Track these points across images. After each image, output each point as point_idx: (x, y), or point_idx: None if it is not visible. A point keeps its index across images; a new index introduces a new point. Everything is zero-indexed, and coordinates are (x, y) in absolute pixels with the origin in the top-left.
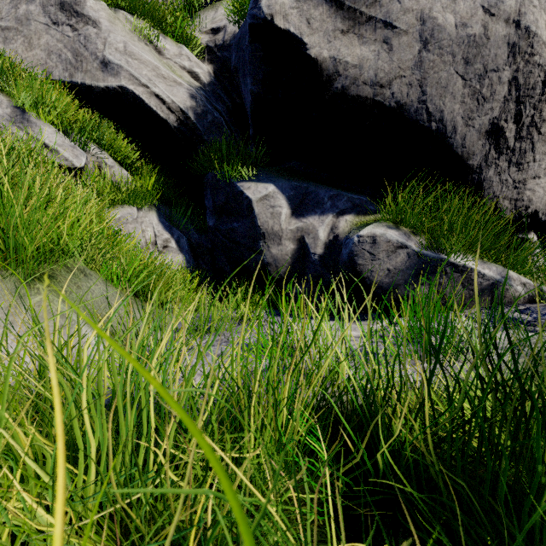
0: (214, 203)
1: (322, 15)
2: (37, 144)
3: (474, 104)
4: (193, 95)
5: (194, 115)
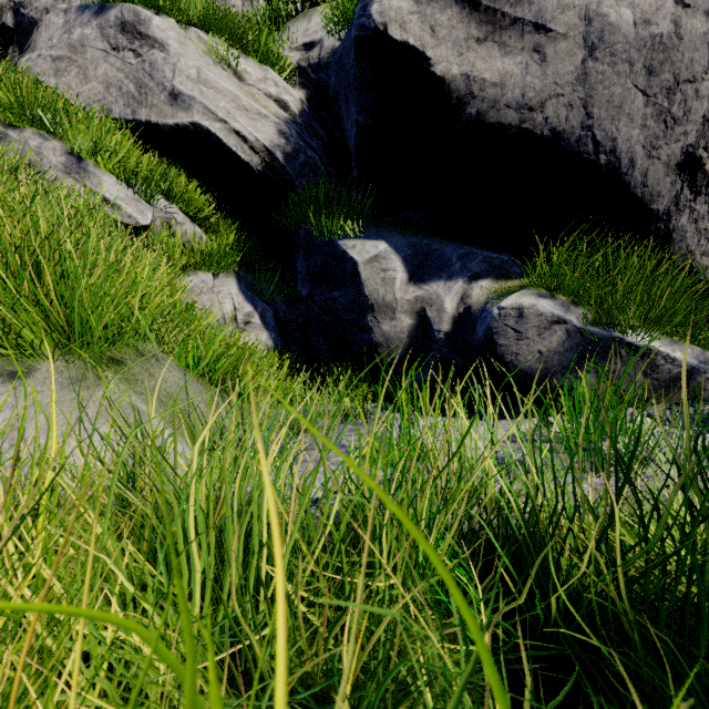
0: (308, 266)
1: (450, 20)
2: (96, 199)
3: (660, 128)
4: (281, 129)
5: (282, 155)
